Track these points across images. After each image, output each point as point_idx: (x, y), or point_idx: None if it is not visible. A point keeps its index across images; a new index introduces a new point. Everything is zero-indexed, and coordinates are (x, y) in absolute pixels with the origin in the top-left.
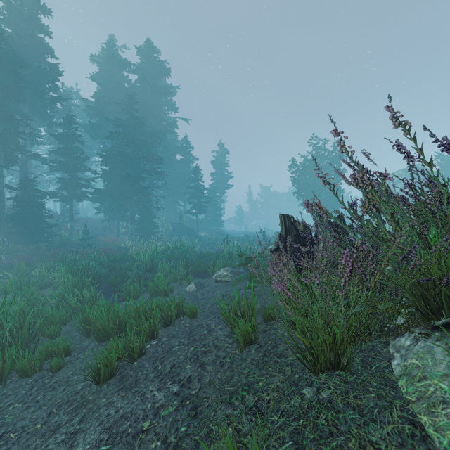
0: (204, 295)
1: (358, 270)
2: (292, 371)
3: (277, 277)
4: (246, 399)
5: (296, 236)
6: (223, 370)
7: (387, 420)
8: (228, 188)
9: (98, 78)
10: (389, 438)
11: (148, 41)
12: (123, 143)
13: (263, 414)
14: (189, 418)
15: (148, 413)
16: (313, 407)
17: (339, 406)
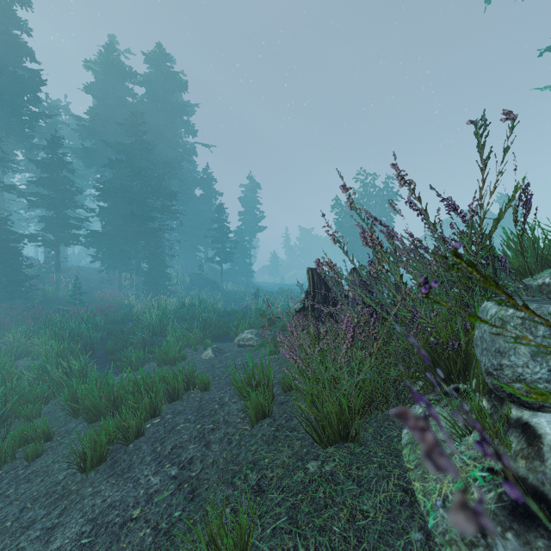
0: (223, 363)
1: (360, 335)
2: (301, 445)
3: (286, 343)
4: (249, 477)
5: (325, 293)
6: (230, 448)
7: (383, 488)
8: (259, 230)
9: (94, 90)
10: (379, 506)
11: (158, 47)
12: (126, 173)
13: (263, 492)
14: (185, 501)
15: (139, 499)
16: (314, 481)
17: (339, 478)
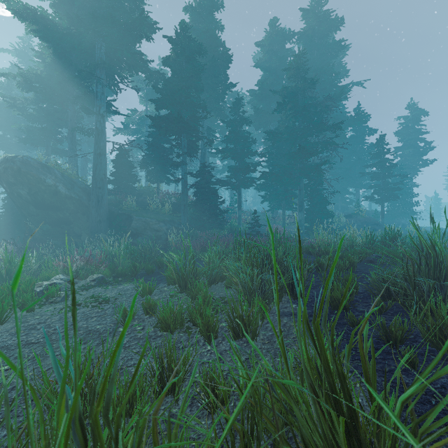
0: None
1: None
2: None
3: None
4: None
5: None
6: None
7: None
8: (425, 164)
9: (261, 64)
10: None
11: None
12: (290, 115)
13: None
14: None
15: None
16: None
17: None
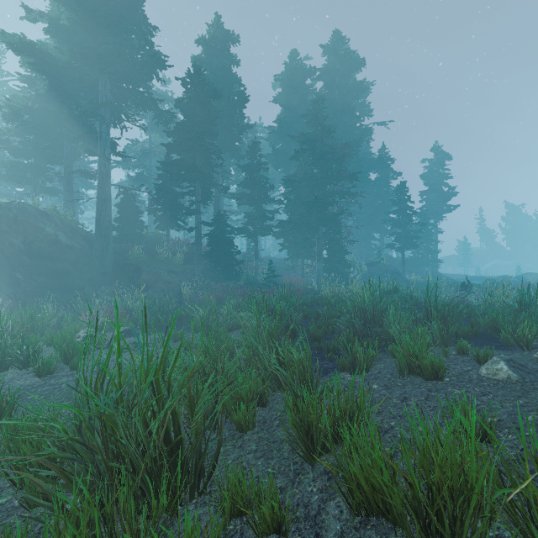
0: None
1: None
2: None
3: None
4: None
5: None
6: None
7: None
8: (449, 210)
9: (281, 99)
10: None
11: (335, 34)
12: (309, 162)
13: None
14: None
15: None
16: None
17: None
